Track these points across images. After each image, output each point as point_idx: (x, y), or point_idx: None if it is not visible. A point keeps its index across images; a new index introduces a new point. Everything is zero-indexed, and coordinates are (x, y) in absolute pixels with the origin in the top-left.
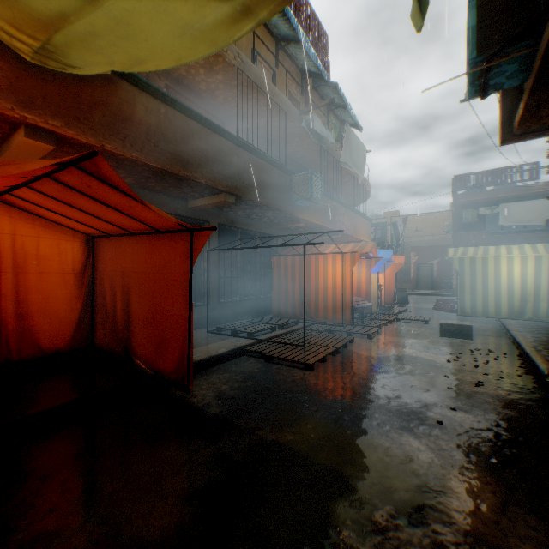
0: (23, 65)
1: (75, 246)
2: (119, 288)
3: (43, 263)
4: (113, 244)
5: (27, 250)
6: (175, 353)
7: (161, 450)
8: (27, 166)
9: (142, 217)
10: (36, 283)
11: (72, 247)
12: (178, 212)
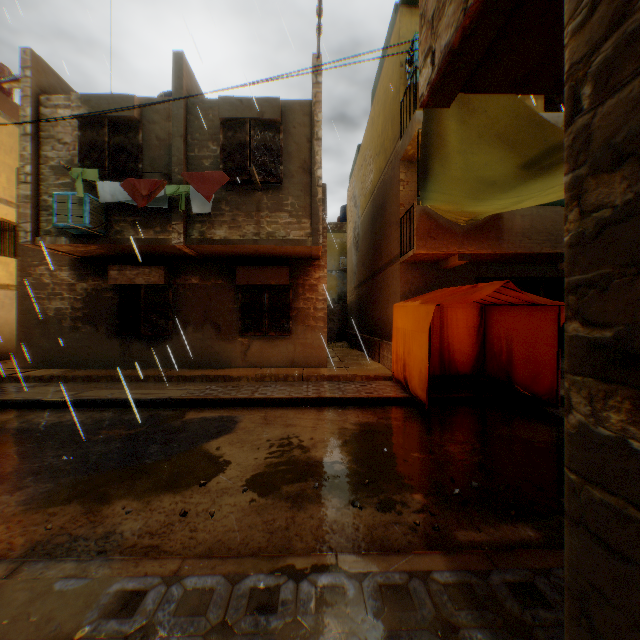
0: (458, 226)
1: (474, 311)
2: (503, 339)
3: (458, 323)
4: (498, 310)
5: (451, 315)
6: (545, 383)
7: (538, 425)
8: (482, 292)
9: (524, 300)
10: (455, 334)
11: (472, 312)
12: (546, 275)
